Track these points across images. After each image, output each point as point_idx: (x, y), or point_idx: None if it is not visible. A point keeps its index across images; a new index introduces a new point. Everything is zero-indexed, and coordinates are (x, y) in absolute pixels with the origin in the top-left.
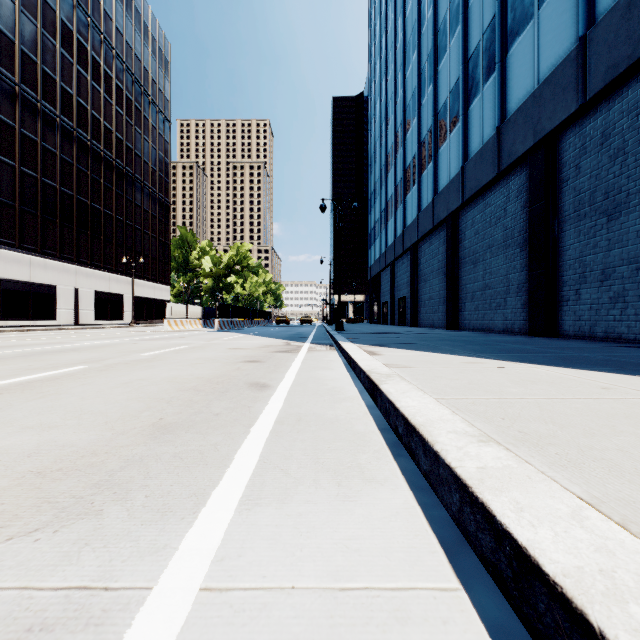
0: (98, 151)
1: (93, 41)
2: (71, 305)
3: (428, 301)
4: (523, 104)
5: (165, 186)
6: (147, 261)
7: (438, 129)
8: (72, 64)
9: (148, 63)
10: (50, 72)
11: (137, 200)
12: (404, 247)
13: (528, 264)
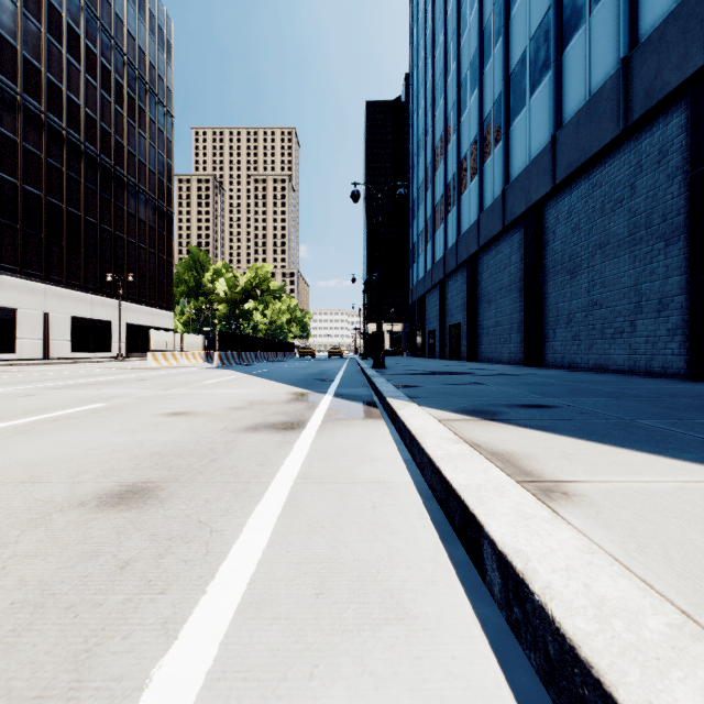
0: (77, 143)
1: (70, 6)
2: (38, 334)
3: (493, 328)
4: (680, 4)
5: (167, 193)
6: (143, 281)
7: (511, 96)
8: (40, 31)
9: (145, 43)
10: (8, 37)
11: (130, 207)
12: (458, 260)
13: (689, 263)
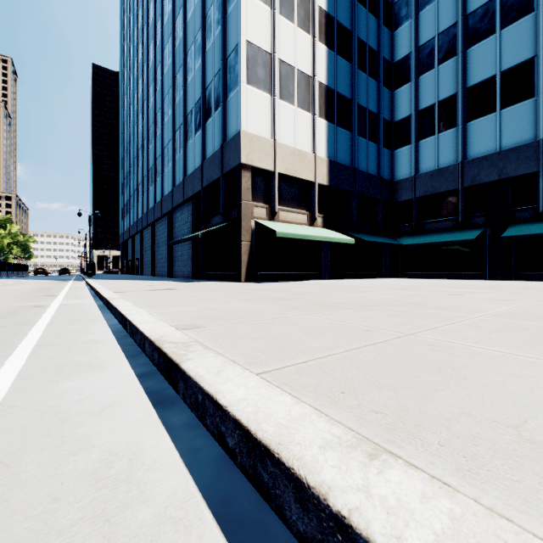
0: None
1: None
2: None
3: (147, 262)
4: (166, 196)
5: None
6: None
7: (149, 178)
8: None
9: None
10: None
11: None
12: (137, 230)
13: (167, 252)
